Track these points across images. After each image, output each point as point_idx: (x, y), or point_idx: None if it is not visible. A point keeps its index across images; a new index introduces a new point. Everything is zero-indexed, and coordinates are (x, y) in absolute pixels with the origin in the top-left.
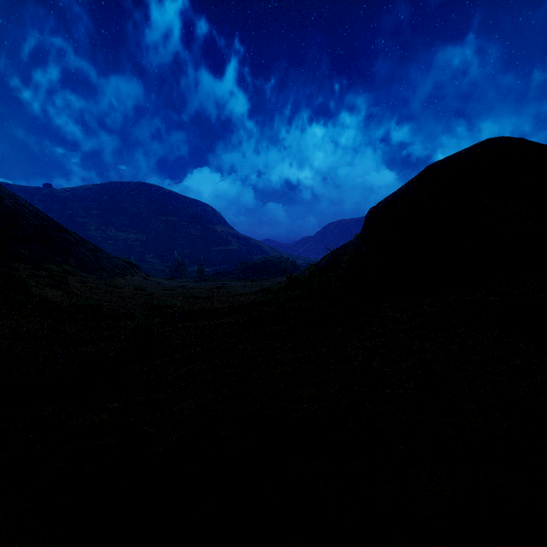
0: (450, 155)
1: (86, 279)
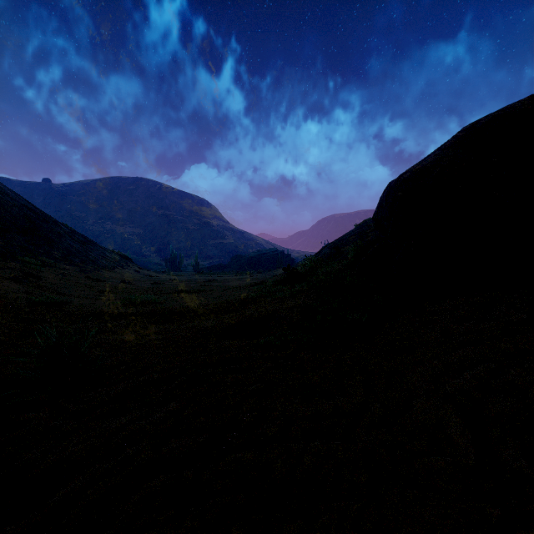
0: (498, 110)
1: (66, 272)
